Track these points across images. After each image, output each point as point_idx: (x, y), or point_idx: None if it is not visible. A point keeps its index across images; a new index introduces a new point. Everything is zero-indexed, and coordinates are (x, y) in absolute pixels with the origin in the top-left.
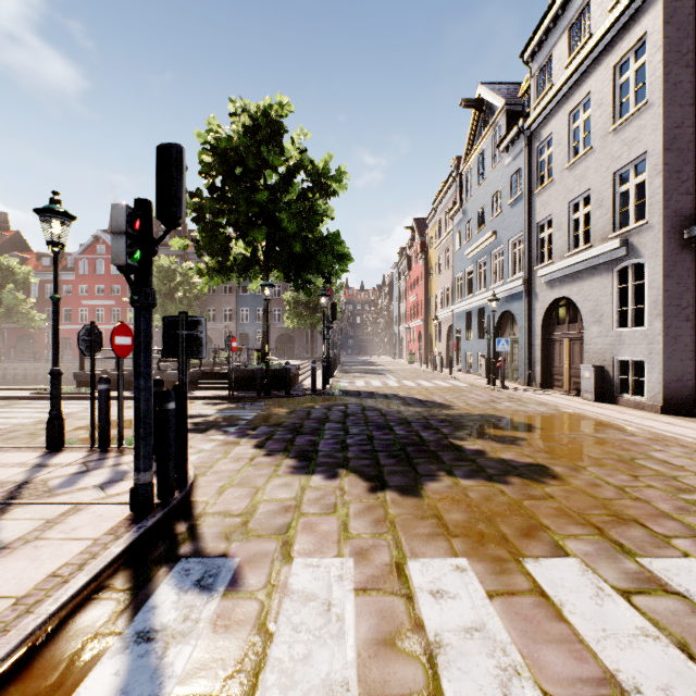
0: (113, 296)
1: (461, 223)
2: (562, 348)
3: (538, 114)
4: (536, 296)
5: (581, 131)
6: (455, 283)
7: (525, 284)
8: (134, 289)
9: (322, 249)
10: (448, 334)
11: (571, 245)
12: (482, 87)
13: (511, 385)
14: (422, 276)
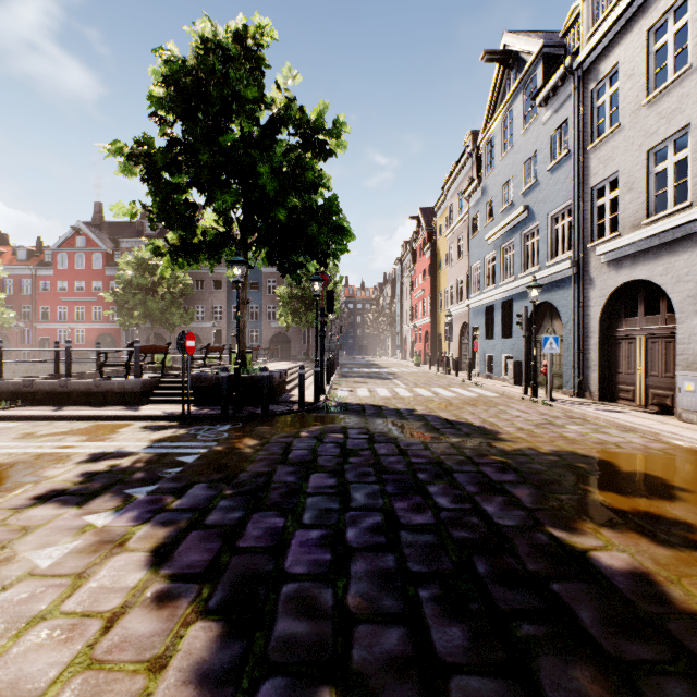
0: (94, 292)
1: (479, 203)
2: (633, 349)
3: (597, 43)
4: (591, 281)
5: (670, 48)
6: (471, 273)
7: (575, 266)
8: None
9: (314, 219)
10: (461, 333)
11: (651, 208)
12: (509, 35)
13: (555, 396)
14: (429, 270)
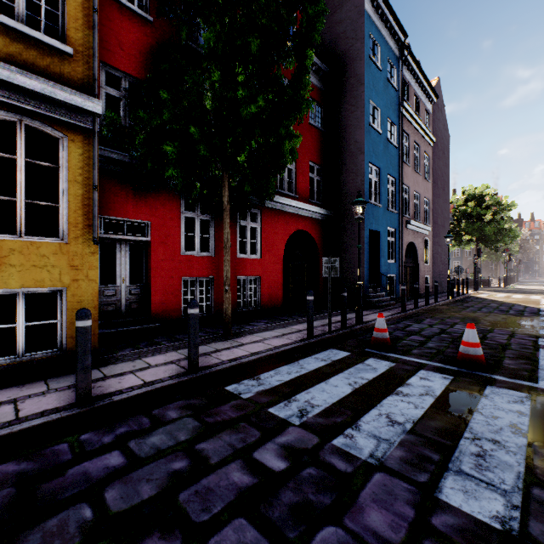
0: None
1: None
2: None
3: None
4: None
5: None
6: None
7: None
8: (474, 265)
9: (503, 236)
10: None
11: None
12: None
13: None
14: None
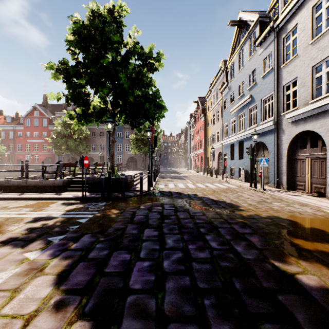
0: (43, 137)
1: (227, 94)
2: (304, 164)
3: (286, 14)
4: (283, 131)
5: (323, 15)
6: (223, 128)
7: (275, 124)
8: None
9: (147, 101)
10: (218, 157)
11: (314, 95)
12: (242, 13)
13: (265, 187)
14: (203, 126)
